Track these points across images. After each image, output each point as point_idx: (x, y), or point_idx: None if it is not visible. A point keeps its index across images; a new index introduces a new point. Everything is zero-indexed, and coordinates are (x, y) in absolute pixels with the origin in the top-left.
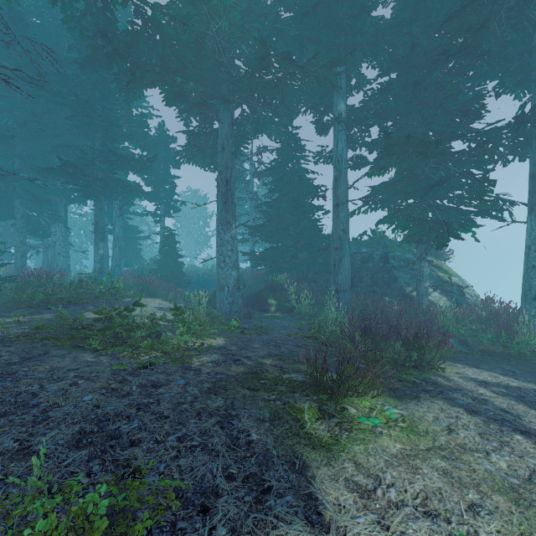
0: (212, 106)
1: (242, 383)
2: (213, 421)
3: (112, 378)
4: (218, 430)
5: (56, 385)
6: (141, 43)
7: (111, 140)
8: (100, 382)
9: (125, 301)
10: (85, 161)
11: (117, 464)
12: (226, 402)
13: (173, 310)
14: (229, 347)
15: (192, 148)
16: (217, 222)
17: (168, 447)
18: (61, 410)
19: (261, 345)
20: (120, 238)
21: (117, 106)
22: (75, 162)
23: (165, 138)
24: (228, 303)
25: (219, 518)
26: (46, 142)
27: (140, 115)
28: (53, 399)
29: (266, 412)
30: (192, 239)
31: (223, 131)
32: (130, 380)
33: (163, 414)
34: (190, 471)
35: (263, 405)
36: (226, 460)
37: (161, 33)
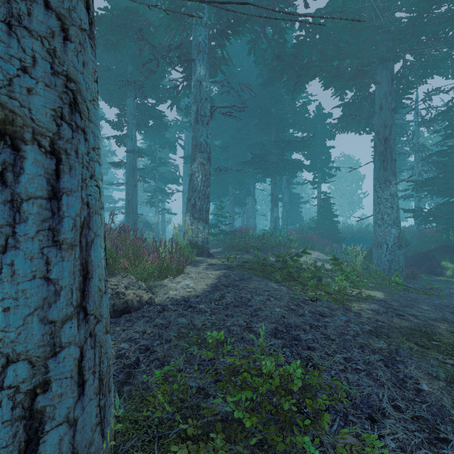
0: (368, 72)
1: (407, 337)
2: (376, 357)
3: (290, 301)
4: (381, 366)
5: (259, 297)
6: (304, 49)
7: (281, 131)
8: (283, 302)
9: (291, 251)
10: (265, 151)
11: (300, 356)
12: (389, 346)
13: (332, 260)
14: (389, 301)
15: (347, 118)
16: (373, 181)
17: (336, 361)
18: (263, 313)
19: (431, 308)
20: (287, 203)
21: (285, 105)
22: (259, 153)
23: (321, 117)
24: (386, 260)
25: (386, 432)
26: (243, 145)
27: (301, 105)
28: (258, 305)
29: (440, 371)
30: (345, 201)
31: (380, 92)
32: (302, 306)
33: (330, 336)
34: (356, 385)
35: (436, 364)
36: (392, 393)
37: (320, 31)
